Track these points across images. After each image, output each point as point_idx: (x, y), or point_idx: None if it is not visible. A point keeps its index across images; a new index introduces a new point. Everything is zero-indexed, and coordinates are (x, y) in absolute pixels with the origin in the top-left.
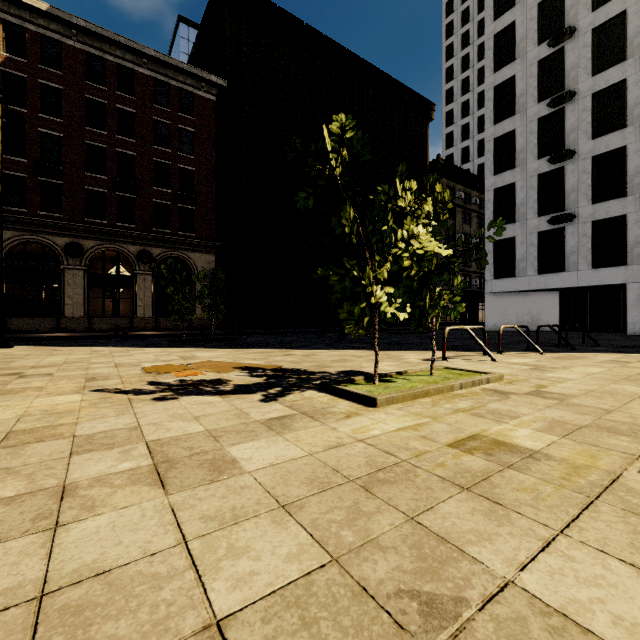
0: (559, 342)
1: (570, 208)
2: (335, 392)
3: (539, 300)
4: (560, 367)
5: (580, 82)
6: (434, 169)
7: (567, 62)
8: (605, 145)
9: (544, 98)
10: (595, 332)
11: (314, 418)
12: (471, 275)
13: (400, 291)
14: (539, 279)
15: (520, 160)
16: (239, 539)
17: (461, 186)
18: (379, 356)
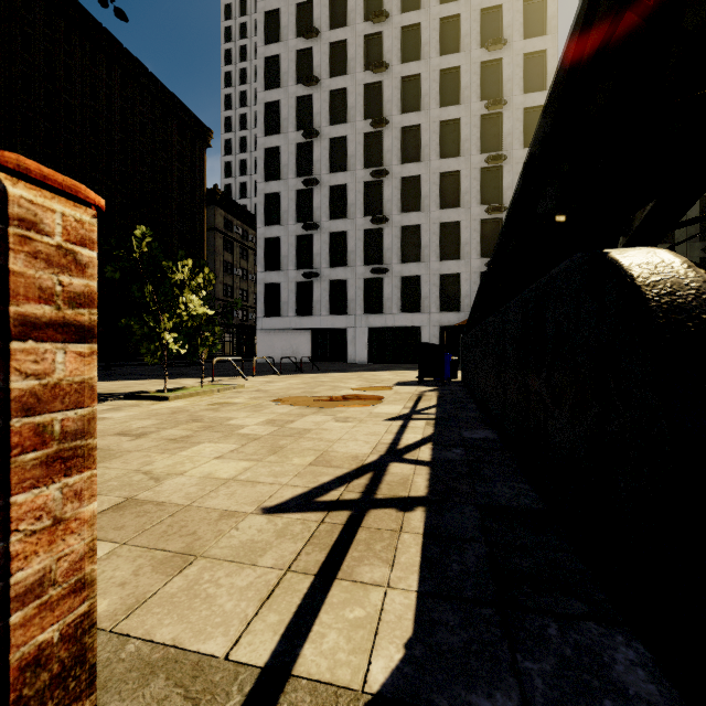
0: (296, 368)
1: (316, 267)
2: (139, 398)
3: (298, 337)
4: (281, 381)
5: (322, 174)
6: (212, 198)
7: (315, 155)
8: (336, 227)
9: (300, 175)
10: (333, 362)
11: (134, 406)
12: (249, 310)
13: (182, 337)
14: (297, 320)
15: (284, 219)
16: (132, 423)
17: (239, 221)
18: (160, 383)
